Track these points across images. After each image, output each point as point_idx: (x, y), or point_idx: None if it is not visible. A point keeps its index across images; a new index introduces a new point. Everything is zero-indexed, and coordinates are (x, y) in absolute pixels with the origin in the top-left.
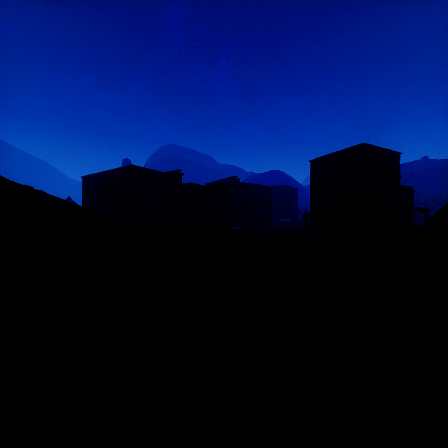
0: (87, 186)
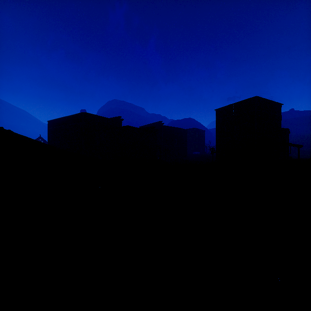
0: (52, 128)
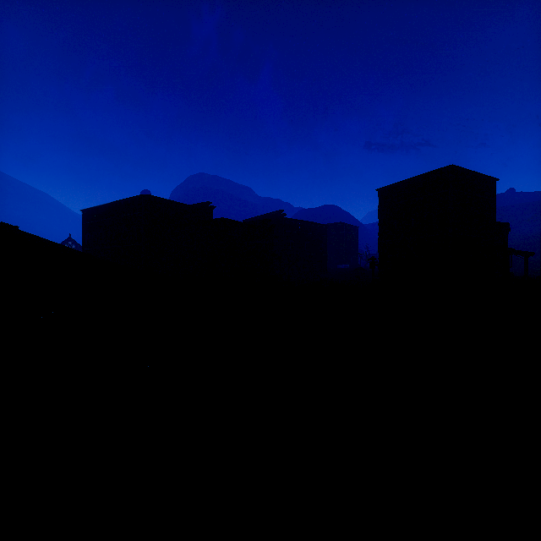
0: (89, 222)
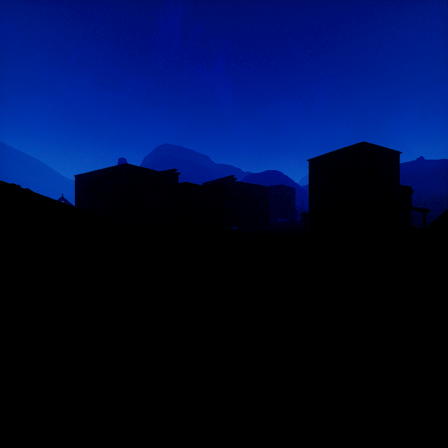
0: (80, 185)
